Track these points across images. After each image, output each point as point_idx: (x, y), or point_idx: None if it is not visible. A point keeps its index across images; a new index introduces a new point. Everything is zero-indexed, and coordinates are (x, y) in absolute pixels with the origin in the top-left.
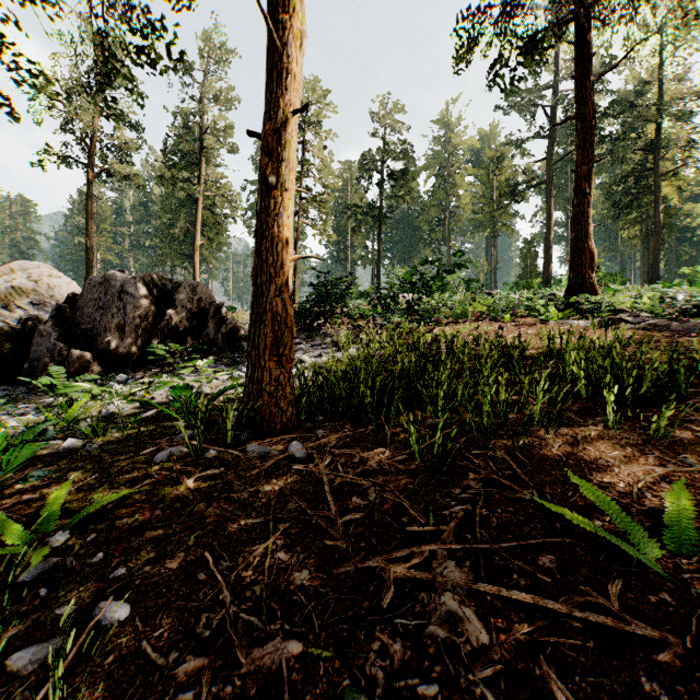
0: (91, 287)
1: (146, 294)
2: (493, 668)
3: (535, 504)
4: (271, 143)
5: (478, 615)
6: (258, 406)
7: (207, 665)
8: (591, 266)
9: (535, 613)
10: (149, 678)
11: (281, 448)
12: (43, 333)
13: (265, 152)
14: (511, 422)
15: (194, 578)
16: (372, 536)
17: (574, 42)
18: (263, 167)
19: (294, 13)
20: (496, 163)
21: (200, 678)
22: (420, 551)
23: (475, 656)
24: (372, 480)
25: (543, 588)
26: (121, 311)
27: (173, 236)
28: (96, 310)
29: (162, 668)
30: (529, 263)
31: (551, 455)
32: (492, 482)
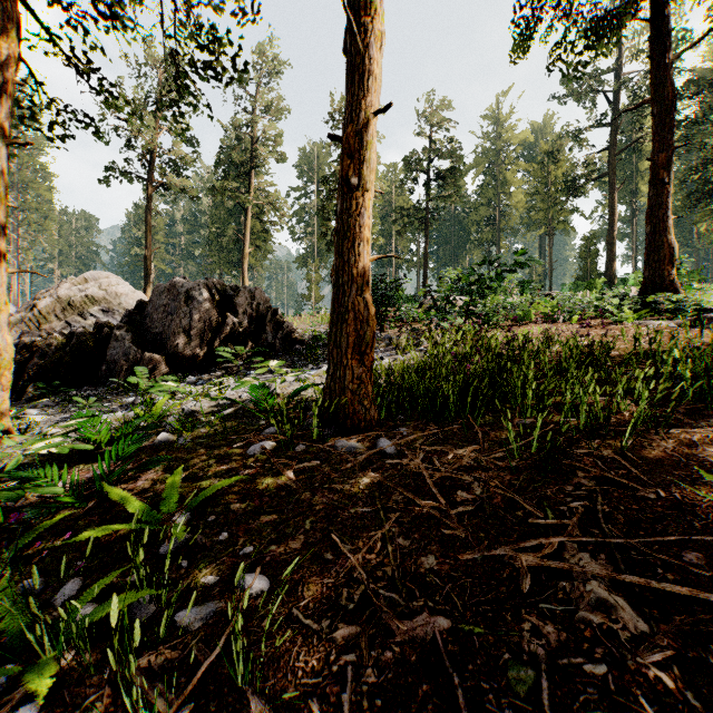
0: (159, 293)
1: (209, 300)
2: (663, 654)
3: (662, 503)
4: (353, 145)
5: (631, 604)
6: (341, 403)
7: (362, 633)
8: (670, 262)
9: (692, 606)
10: (308, 641)
11: (369, 445)
12: (117, 337)
13: (346, 154)
14: (611, 423)
15: (321, 557)
16: (489, 527)
17: (650, 19)
18: (345, 169)
19: (375, 15)
20: (551, 157)
21: (358, 644)
22: (549, 542)
23: (636, 643)
24: (475, 475)
25: (694, 584)
26: (188, 316)
27: (221, 245)
28: (165, 315)
29: (318, 633)
30: (589, 262)
31: (666, 456)
32: (607, 481)
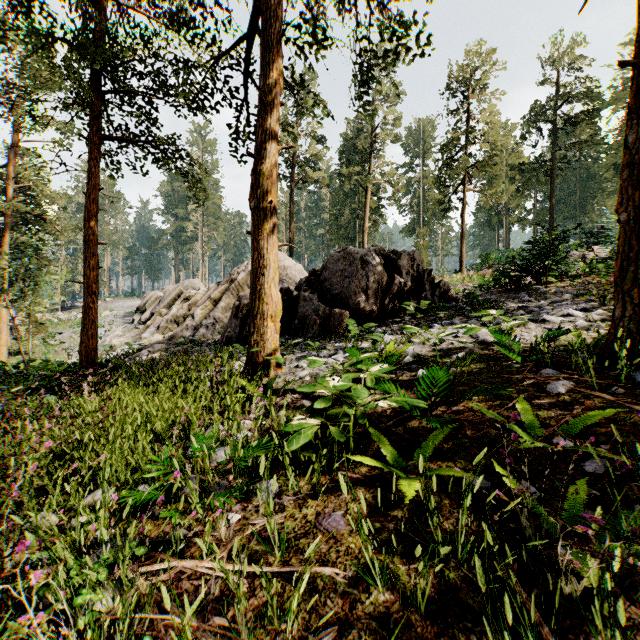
0: (335, 261)
1: (380, 263)
2: None
3: None
4: None
5: None
6: None
7: None
8: None
9: None
10: None
11: None
12: (306, 298)
13: None
14: None
15: None
16: None
17: None
18: None
19: None
20: None
21: None
22: None
23: None
24: None
25: None
26: (364, 278)
27: (339, 224)
28: (342, 278)
29: None
30: None
31: None
32: None
